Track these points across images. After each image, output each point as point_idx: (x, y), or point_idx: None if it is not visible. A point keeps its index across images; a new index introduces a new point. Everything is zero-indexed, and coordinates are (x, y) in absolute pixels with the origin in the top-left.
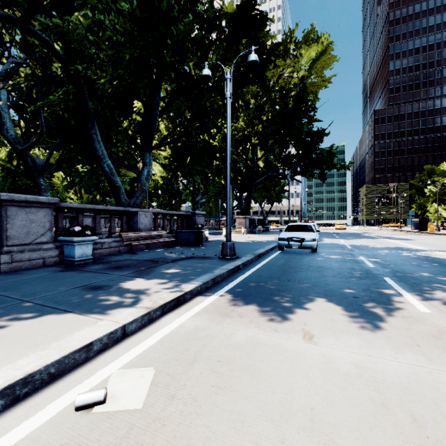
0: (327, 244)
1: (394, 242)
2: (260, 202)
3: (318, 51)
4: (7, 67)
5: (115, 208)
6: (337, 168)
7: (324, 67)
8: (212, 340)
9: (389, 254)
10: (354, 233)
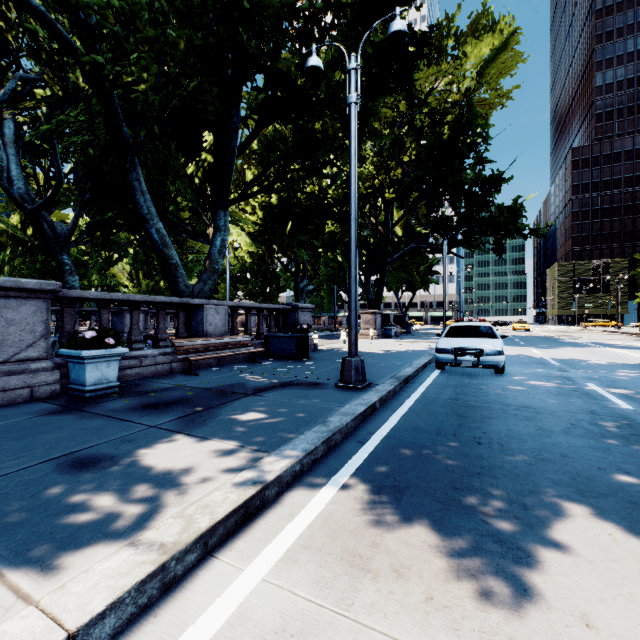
0: (515, 358)
1: (627, 353)
2: (397, 289)
3: (494, 46)
4: (13, 86)
5: (164, 299)
6: (522, 235)
7: (503, 72)
8: None
9: (637, 378)
10: (547, 337)
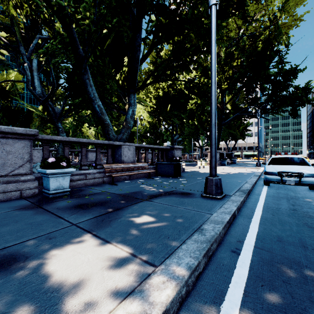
0: None
1: None
2: (226, 140)
3: None
4: (36, 42)
5: (99, 142)
6: (310, 104)
7: (299, 3)
8: None
9: None
10: None
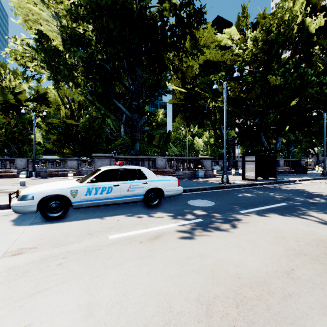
0: None
1: None
2: None
3: None
4: None
5: None
6: None
7: None
8: (326, 181)
9: None
10: None
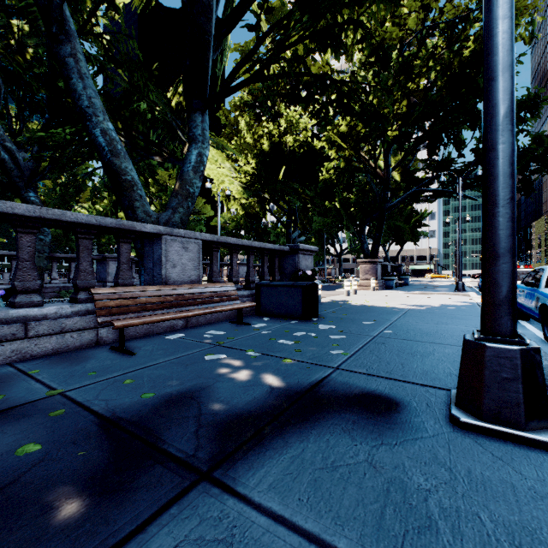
0: None
1: None
2: (385, 242)
3: None
4: None
5: (83, 218)
6: None
7: None
8: None
9: None
10: None
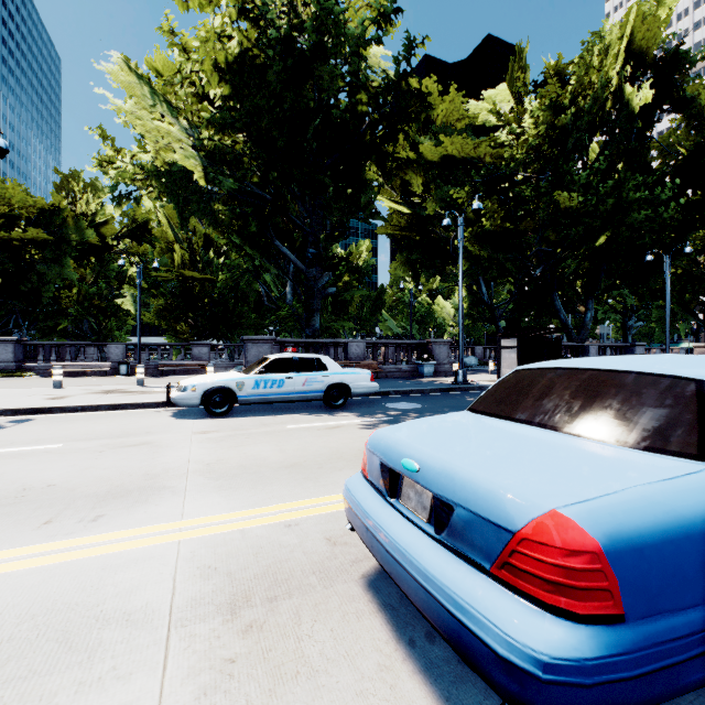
0: None
1: None
2: None
3: None
4: None
5: (576, 344)
6: None
7: None
8: None
9: None
10: None
